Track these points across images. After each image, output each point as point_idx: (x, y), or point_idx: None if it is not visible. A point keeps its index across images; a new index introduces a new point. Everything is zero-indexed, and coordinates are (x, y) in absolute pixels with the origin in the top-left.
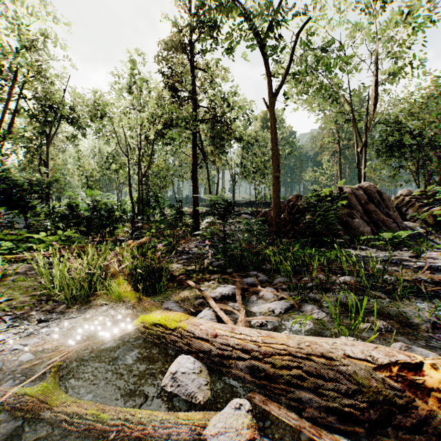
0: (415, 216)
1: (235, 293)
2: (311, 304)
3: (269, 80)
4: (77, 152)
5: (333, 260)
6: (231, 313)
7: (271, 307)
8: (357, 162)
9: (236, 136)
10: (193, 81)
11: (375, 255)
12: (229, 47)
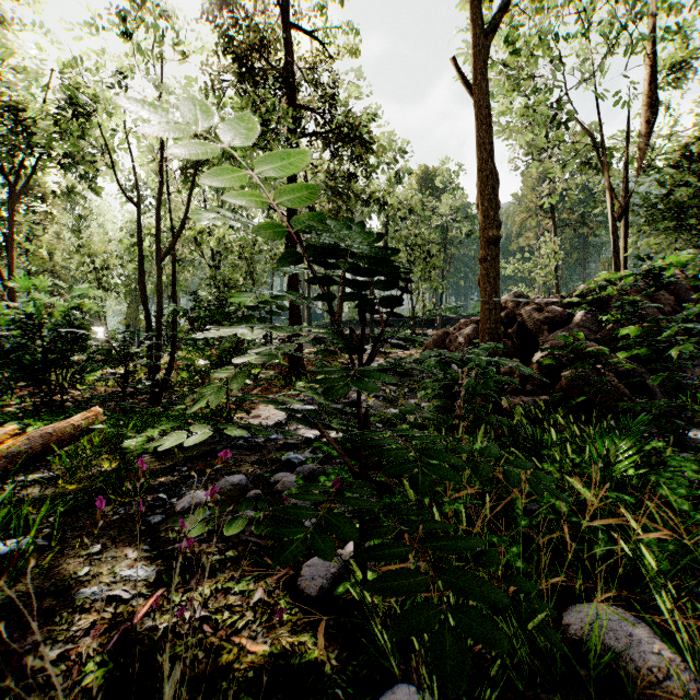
0: None
1: None
2: None
3: None
4: (75, 220)
5: None
6: None
7: None
8: (614, 238)
9: (376, 197)
10: (289, 51)
11: None
12: None
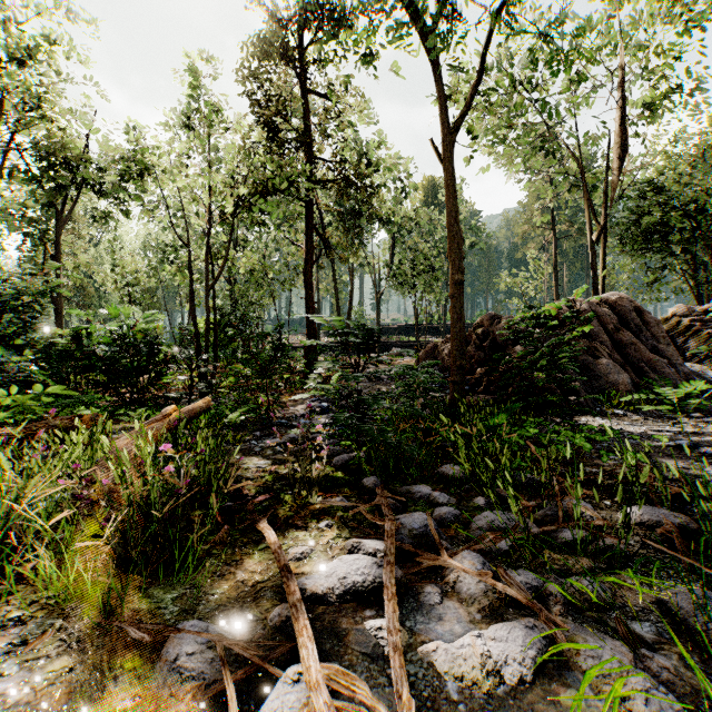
0: (701, 353)
1: (381, 582)
2: (606, 640)
3: (443, 102)
4: (111, 242)
5: (579, 448)
6: (370, 681)
7: (491, 654)
8: (592, 259)
9: (382, 215)
10: (306, 113)
11: (652, 431)
12: (371, 49)
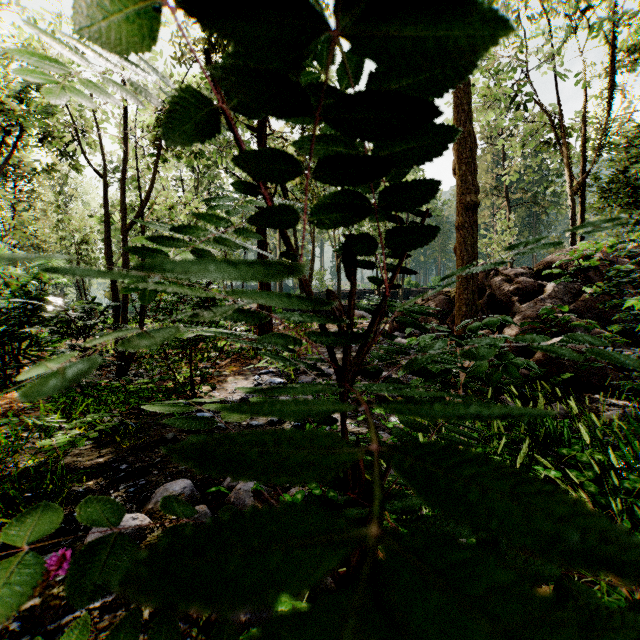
0: None
1: None
2: None
3: None
4: (55, 196)
5: None
6: None
7: None
8: (572, 214)
9: None
10: None
11: None
12: None
